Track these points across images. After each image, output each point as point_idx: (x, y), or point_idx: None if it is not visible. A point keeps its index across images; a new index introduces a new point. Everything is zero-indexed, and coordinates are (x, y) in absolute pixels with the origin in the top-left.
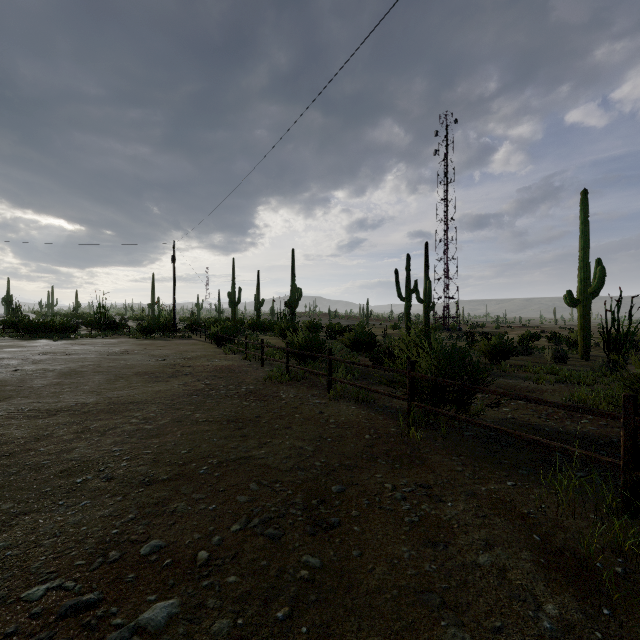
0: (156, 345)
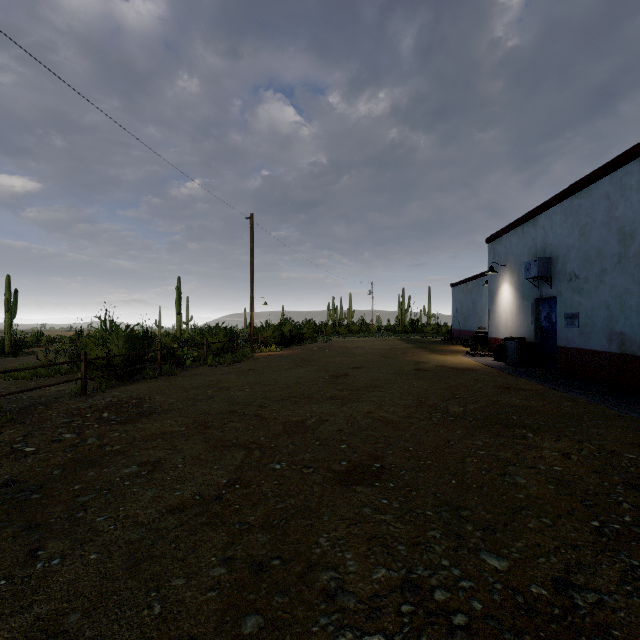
0: None
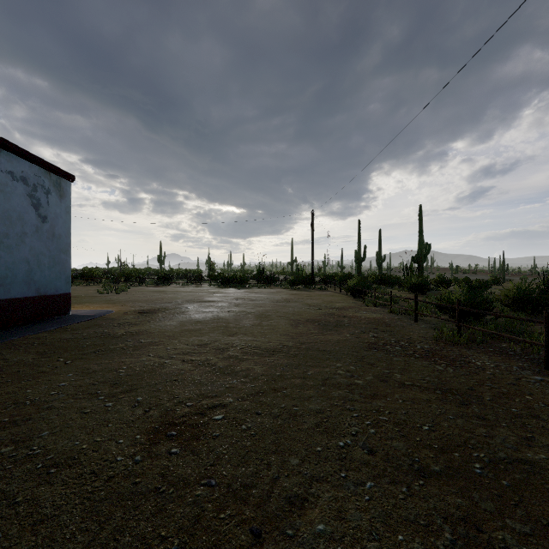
0: (304, 295)
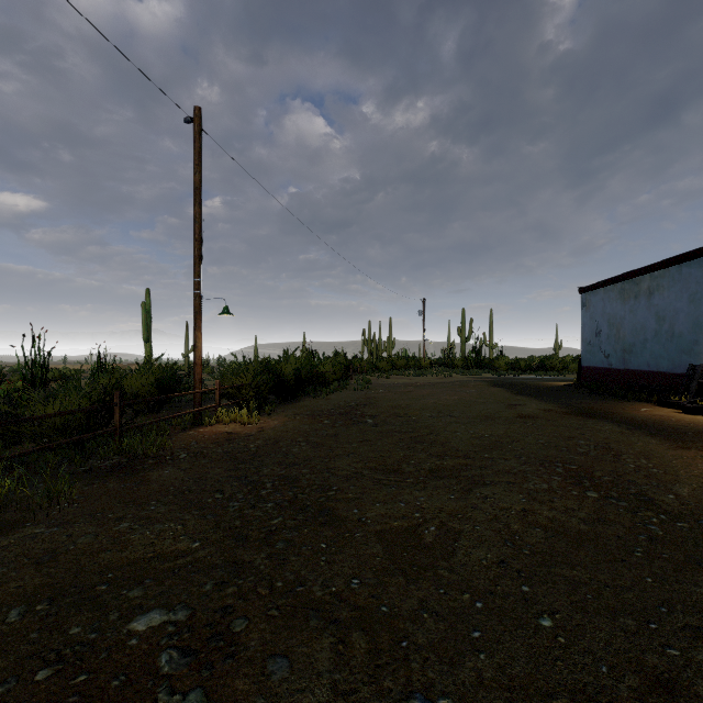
0: None
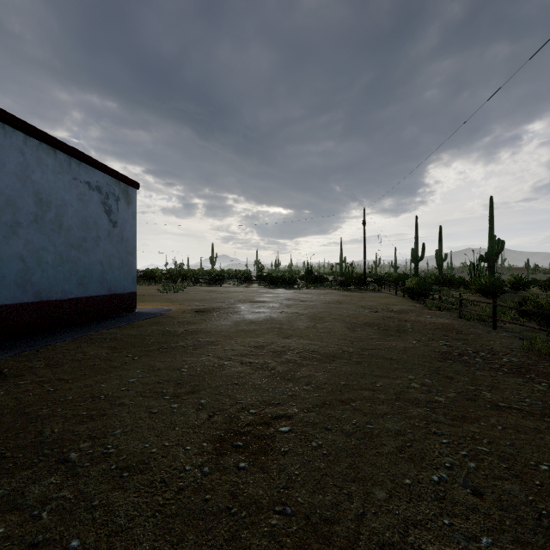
0: (356, 296)
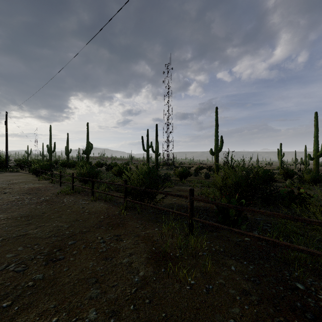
0: None
